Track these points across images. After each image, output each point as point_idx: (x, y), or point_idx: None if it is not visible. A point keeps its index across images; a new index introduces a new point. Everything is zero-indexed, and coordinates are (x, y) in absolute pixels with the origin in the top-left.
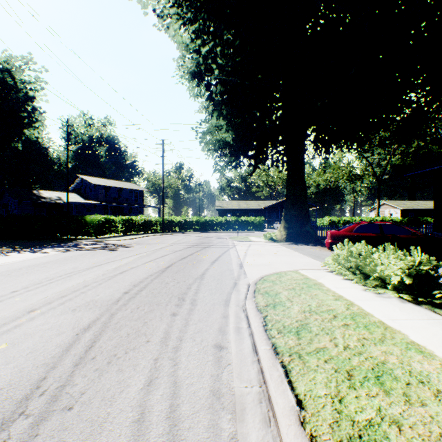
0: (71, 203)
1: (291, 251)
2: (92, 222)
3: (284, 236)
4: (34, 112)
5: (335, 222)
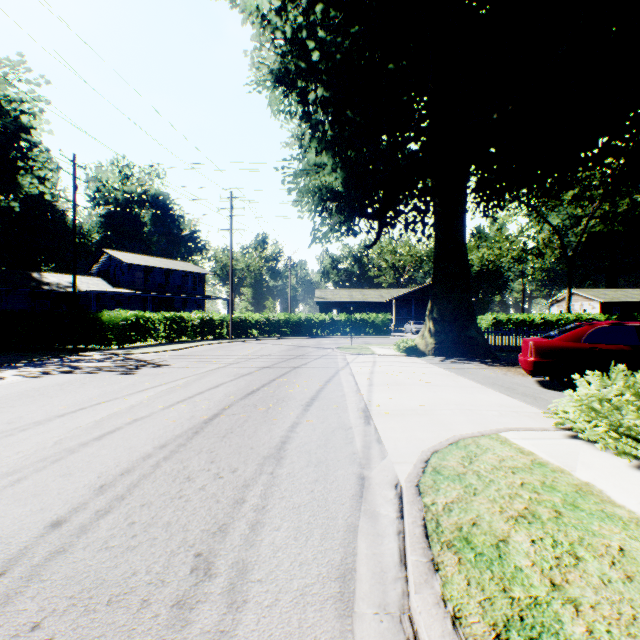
0: (89, 292)
1: (452, 375)
2: (111, 321)
3: (432, 346)
4: (30, 149)
5: (503, 321)
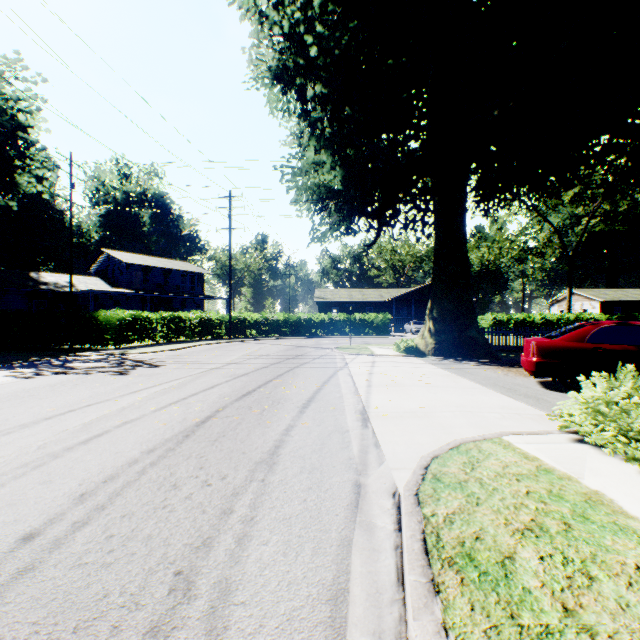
0: (87, 292)
1: (452, 375)
2: (108, 321)
3: (431, 346)
4: (27, 148)
5: (503, 321)
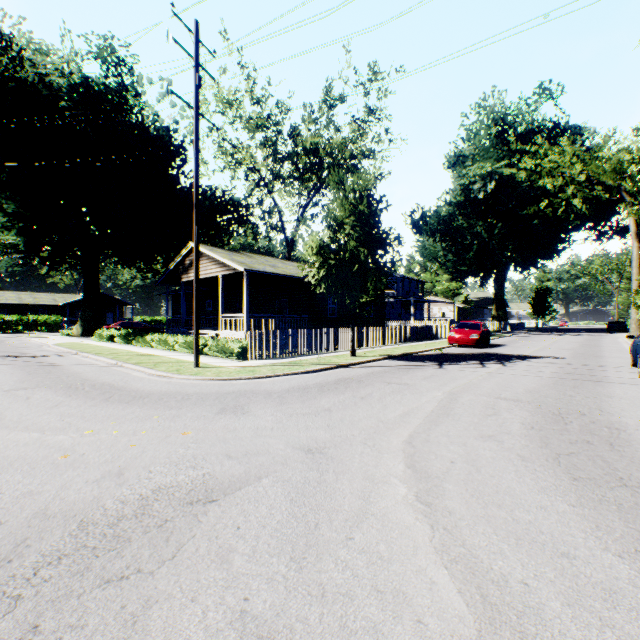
0: None
1: (82, 339)
2: None
3: (82, 332)
4: None
5: (149, 321)
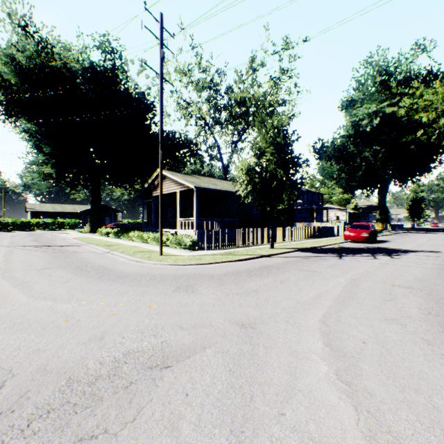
0: None
1: (90, 235)
2: None
3: (90, 230)
4: None
5: (132, 222)
